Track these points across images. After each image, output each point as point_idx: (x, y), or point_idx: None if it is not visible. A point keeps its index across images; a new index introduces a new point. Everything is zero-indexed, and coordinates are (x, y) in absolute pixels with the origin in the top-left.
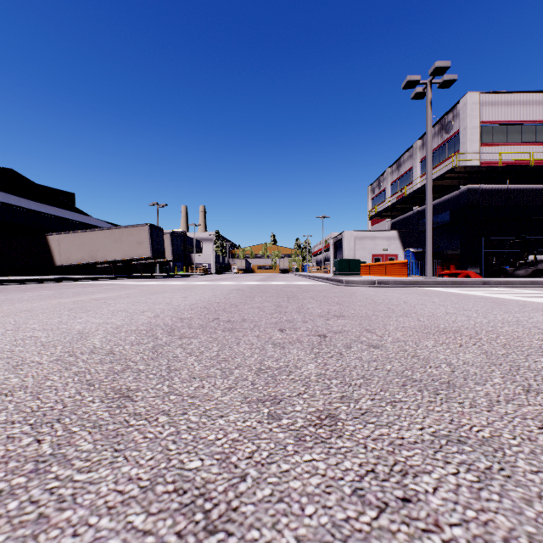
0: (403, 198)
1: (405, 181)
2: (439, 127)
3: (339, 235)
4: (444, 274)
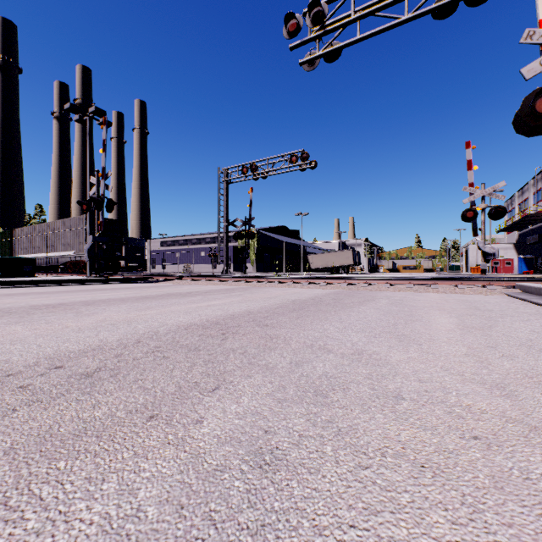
0: (511, 224)
1: (525, 205)
2: (541, 176)
3: (467, 246)
4: (525, 272)
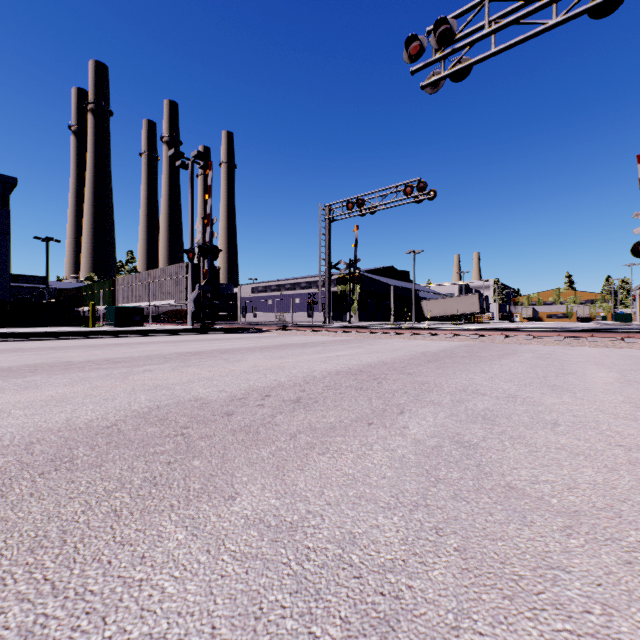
0: None
1: None
2: None
3: None
4: None
